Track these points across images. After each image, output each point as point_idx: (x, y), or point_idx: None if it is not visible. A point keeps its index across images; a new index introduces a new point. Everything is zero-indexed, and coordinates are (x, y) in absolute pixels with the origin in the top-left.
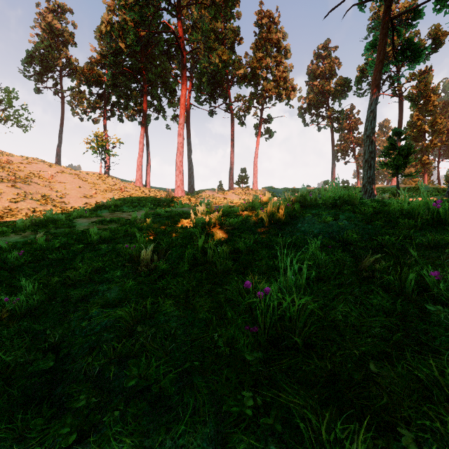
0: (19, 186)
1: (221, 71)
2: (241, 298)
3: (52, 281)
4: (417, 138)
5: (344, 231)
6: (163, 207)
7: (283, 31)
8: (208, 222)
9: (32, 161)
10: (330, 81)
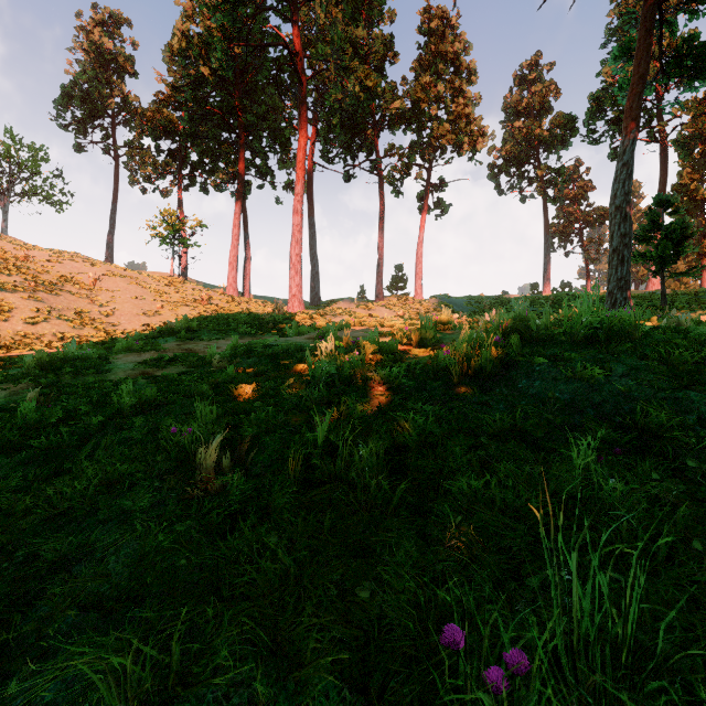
0: (41, 298)
1: (363, 107)
2: (425, 632)
3: (18, 506)
4: (690, 211)
5: (631, 403)
6: (268, 331)
7: (464, 39)
8: (340, 373)
9: (65, 258)
10: (542, 121)
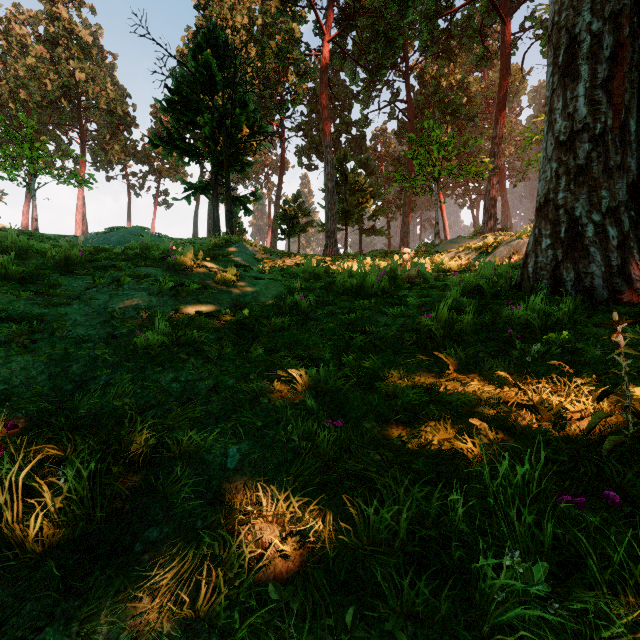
0: None
1: None
2: None
3: None
4: None
5: None
6: None
7: None
8: None
9: None
10: None
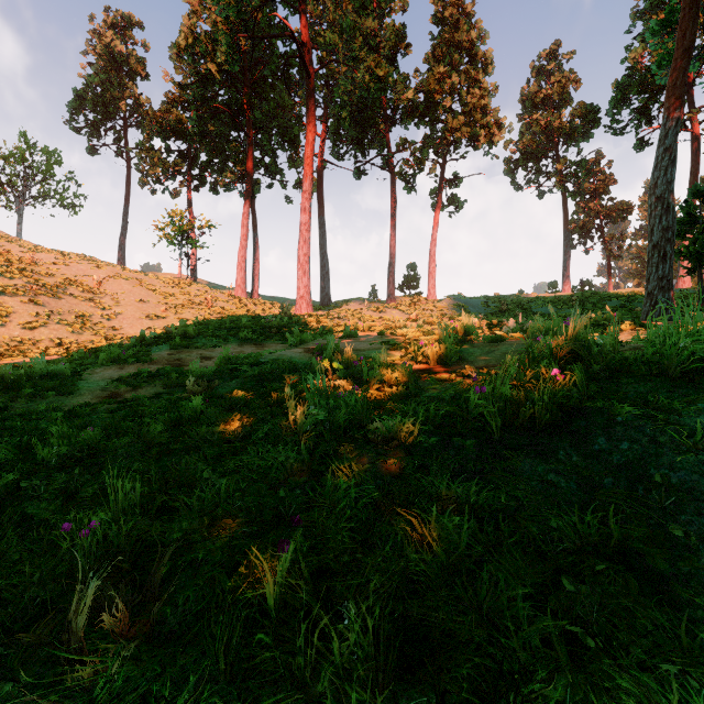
0: (41, 302)
1: (374, 99)
2: None
3: None
4: None
5: None
6: (271, 336)
7: (480, 27)
8: (331, 418)
9: (72, 260)
10: (562, 112)
